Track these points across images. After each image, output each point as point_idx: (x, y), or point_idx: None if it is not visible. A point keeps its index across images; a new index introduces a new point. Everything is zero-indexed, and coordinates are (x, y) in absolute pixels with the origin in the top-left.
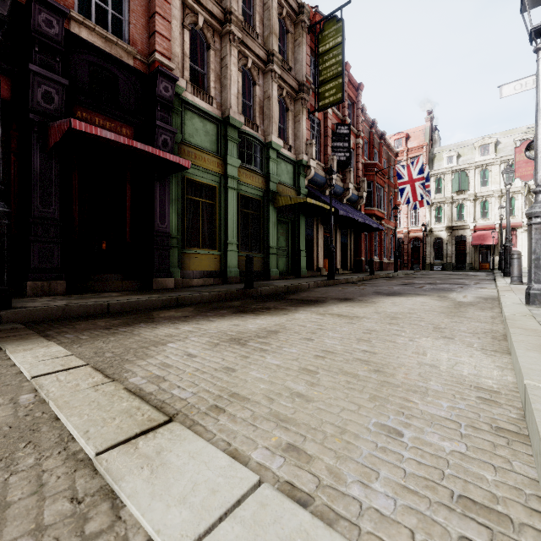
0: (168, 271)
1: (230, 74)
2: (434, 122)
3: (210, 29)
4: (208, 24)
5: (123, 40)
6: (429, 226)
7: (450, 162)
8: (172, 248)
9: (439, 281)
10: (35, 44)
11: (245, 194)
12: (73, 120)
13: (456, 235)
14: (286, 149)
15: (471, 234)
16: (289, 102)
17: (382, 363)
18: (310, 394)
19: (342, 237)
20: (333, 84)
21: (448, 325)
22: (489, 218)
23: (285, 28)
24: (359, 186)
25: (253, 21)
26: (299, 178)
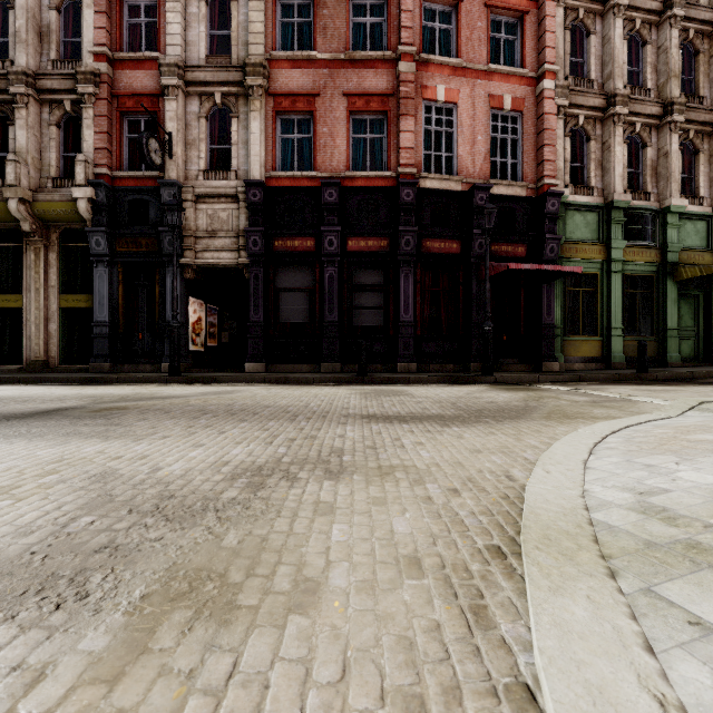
0: (553, 357)
1: (613, 157)
2: None
3: (590, 121)
4: (588, 118)
5: (517, 178)
6: None
7: None
8: (556, 336)
9: None
10: (474, 215)
11: (632, 274)
12: (509, 264)
13: None
14: (694, 203)
15: None
16: (699, 142)
17: None
18: None
19: None
20: None
21: None
22: None
23: (692, 50)
24: None
25: (641, 76)
26: None
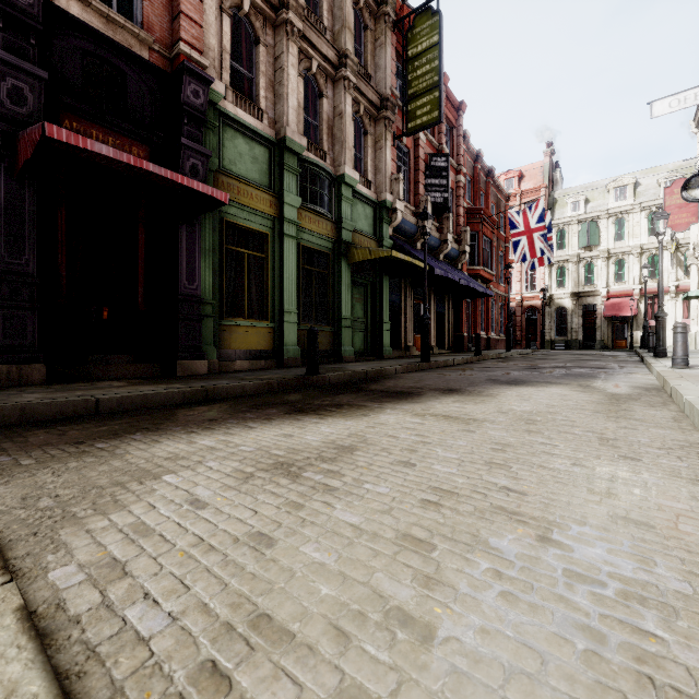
0: (199, 351)
1: (287, 80)
2: (554, 157)
3: (260, 16)
4: (256, 9)
5: (134, 23)
6: (549, 291)
7: (575, 209)
8: (206, 317)
9: (570, 363)
10: None
11: (308, 245)
12: (47, 124)
13: (583, 303)
14: (365, 185)
15: (603, 302)
16: (368, 123)
17: (546, 517)
18: (427, 614)
19: (438, 306)
20: (427, 98)
21: (618, 434)
22: (626, 282)
23: (362, 22)
24: (460, 238)
25: (319, 10)
26: (382, 225)
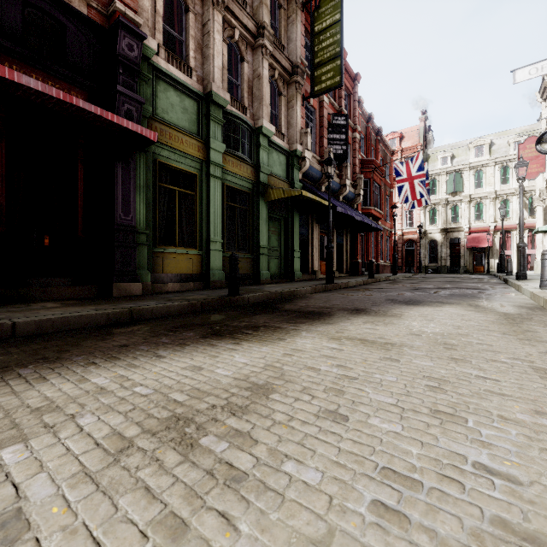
0: (134, 274)
1: (213, 43)
2: (427, 122)
3: None
4: None
5: None
6: (424, 228)
7: (444, 163)
8: (140, 245)
9: (449, 285)
10: None
11: (231, 185)
12: None
13: (450, 237)
14: (279, 137)
15: (465, 236)
16: (282, 85)
17: None
18: None
19: (338, 238)
20: (330, 66)
21: None
22: (484, 220)
23: (277, 2)
24: (356, 183)
25: None
26: (293, 171)
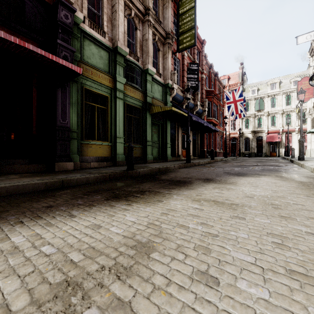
0: (68, 157)
1: (118, 17)
2: (243, 70)
3: None
4: None
5: None
6: (242, 130)
7: (253, 93)
8: (73, 139)
9: (259, 163)
10: None
11: (129, 104)
12: None
13: (257, 136)
14: (158, 75)
15: (265, 135)
16: (160, 45)
17: None
18: None
19: (193, 136)
20: (188, 34)
21: None
22: (276, 126)
23: None
24: (203, 104)
25: None
26: (166, 96)
